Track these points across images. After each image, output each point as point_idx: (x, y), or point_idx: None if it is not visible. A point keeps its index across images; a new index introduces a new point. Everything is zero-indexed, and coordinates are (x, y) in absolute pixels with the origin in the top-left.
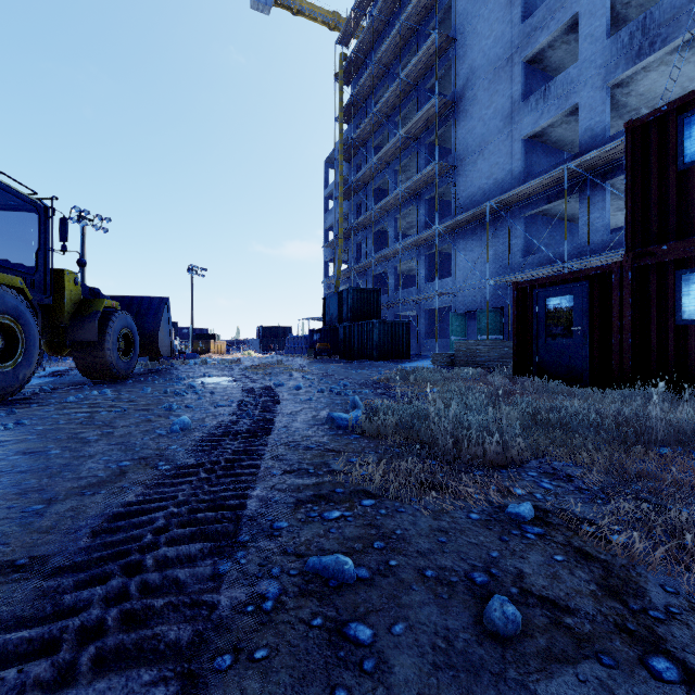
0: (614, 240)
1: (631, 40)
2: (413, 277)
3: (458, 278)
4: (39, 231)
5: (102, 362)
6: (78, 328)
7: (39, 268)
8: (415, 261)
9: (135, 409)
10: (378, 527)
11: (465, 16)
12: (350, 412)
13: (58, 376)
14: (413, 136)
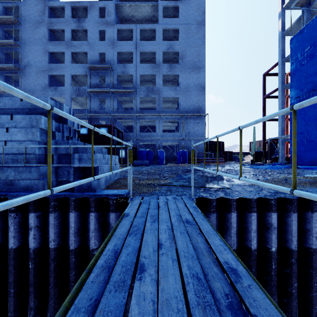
0: None
1: (76, 91)
2: None
3: None
4: None
5: None
6: None
7: None
8: None
9: None
10: None
11: (26, 42)
12: None
13: None
14: None
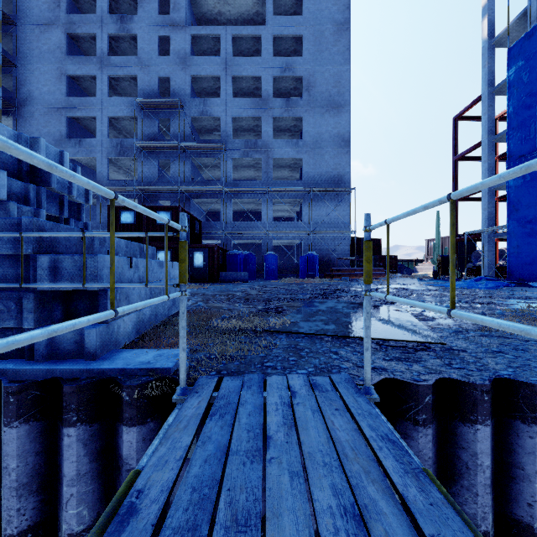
0: None
1: (117, 146)
2: None
3: None
4: None
5: None
6: None
7: None
8: None
9: None
10: None
11: (25, 57)
12: None
13: None
14: None
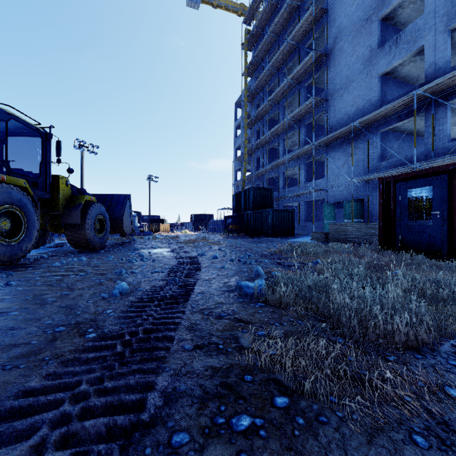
0: (454, 146)
1: None
2: (295, 179)
3: (329, 179)
4: (42, 149)
5: (84, 237)
6: (68, 215)
7: (42, 174)
8: (297, 168)
9: (95, 274)
10: (299, 454)
11: None
12: (254, 279)
13: (59, 246)
14: (296, 81)
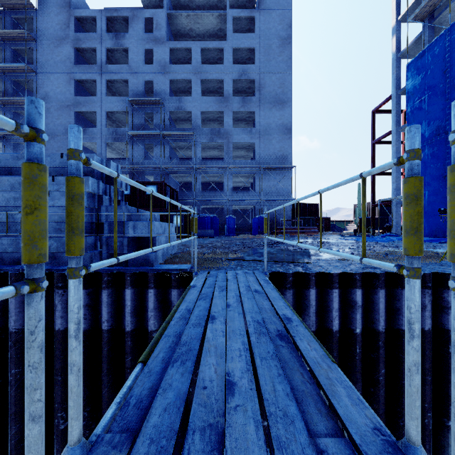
0: None
1: (113, 134)
2: None
3: None
4: None
5: None
6: None
7: None
8: None
9: None
10: None
11: (43, 66)
12: None
13: None
14: (2, 103)
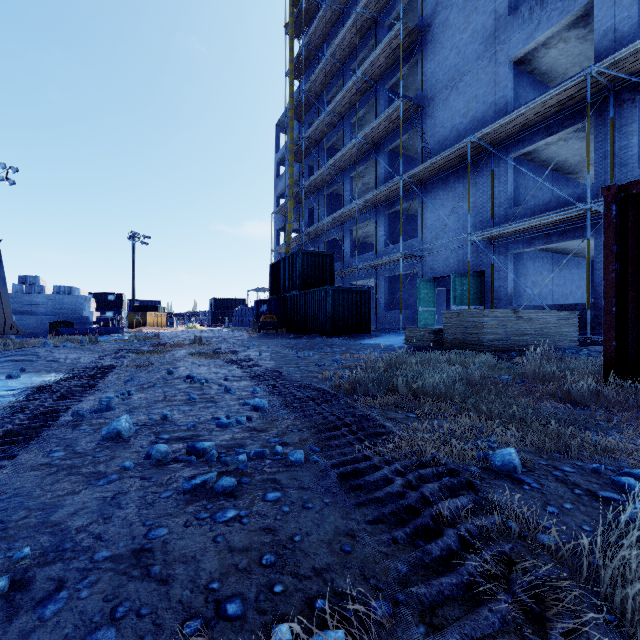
0: None
1: None
2: (368, 245)
3: (425, 238)
4: None
5: None
6: None
7: None
8: (372, 224)
9: None
10: None
11: None
12: None
13: None
14: (371, 79)
